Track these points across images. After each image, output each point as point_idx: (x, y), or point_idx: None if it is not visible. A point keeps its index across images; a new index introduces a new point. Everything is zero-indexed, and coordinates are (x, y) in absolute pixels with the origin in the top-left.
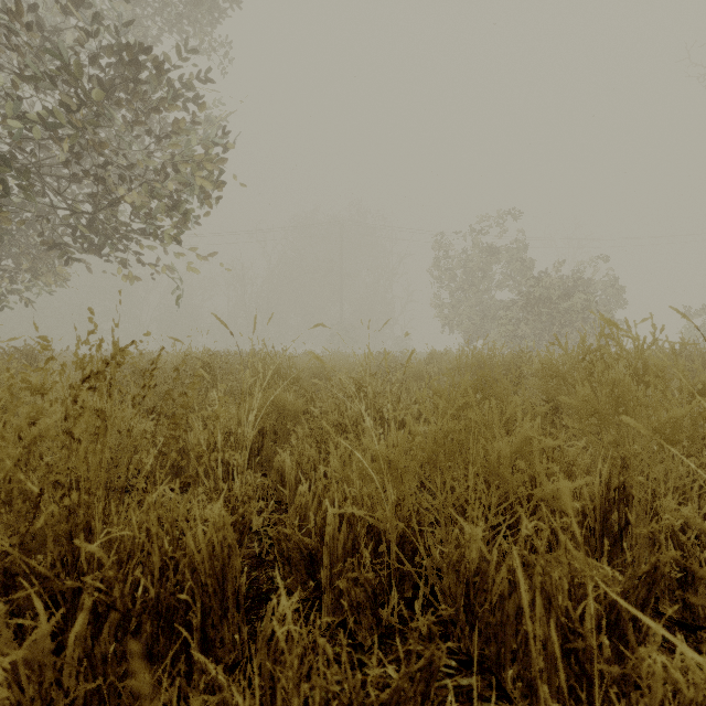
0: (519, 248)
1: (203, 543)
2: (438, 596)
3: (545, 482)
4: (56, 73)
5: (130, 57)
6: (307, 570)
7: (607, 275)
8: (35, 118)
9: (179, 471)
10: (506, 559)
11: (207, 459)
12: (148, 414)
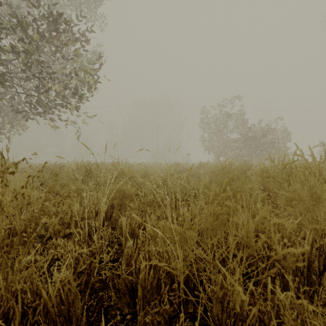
0: (240, 114)
1: (53, 295)
2: (210, 319)
3: (278, 248)
4: (17, 26)
5: (54, 20)
6: (130, 296)
7: (282, 126)
8: (8, 49)
9: (69, 226)
10: (257, 304)
11: (63, 233)
12: (57, 194)
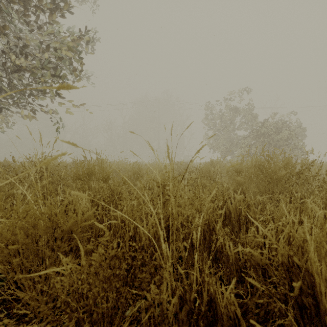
0: (249, 108)
1: None
2: None
3: None
4: None
5: None
6: None
7: (296, 121)
8: None
9: None
10: None
11: None
12: None
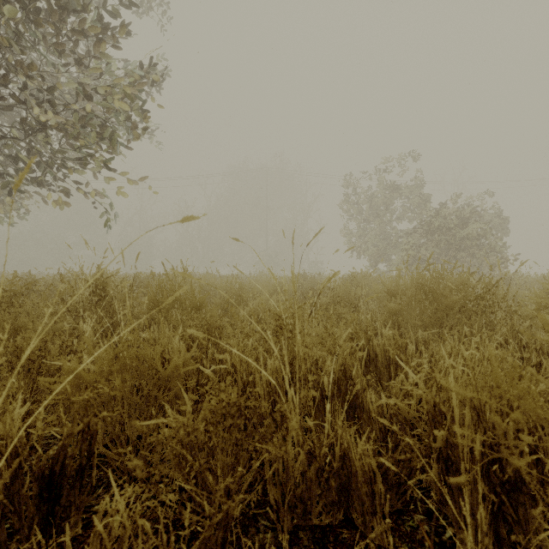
0: (417, 185)
1: None
2: None
3: None
4: None
5: None
6: None
7: (493, 207)
8: None
9: None
10: None
11: None
12: None
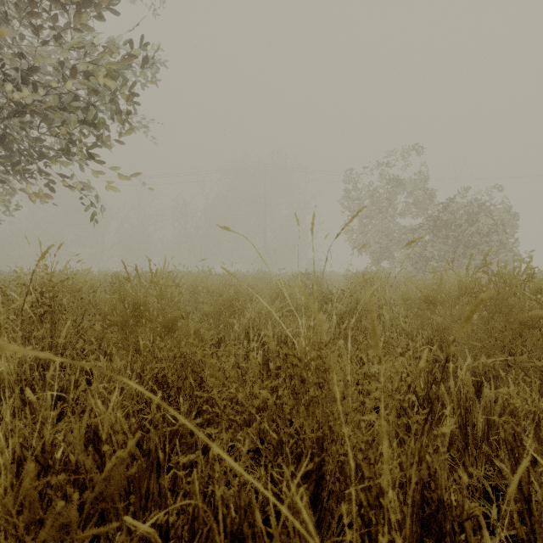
0: (421, 180)
1: None
2: None
3: None
4: None
5: None
6: None
7: (502, 202)
8: None
9: None
10: None
11: None
12: None
